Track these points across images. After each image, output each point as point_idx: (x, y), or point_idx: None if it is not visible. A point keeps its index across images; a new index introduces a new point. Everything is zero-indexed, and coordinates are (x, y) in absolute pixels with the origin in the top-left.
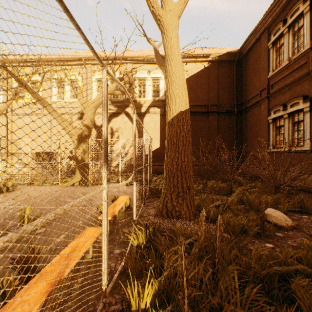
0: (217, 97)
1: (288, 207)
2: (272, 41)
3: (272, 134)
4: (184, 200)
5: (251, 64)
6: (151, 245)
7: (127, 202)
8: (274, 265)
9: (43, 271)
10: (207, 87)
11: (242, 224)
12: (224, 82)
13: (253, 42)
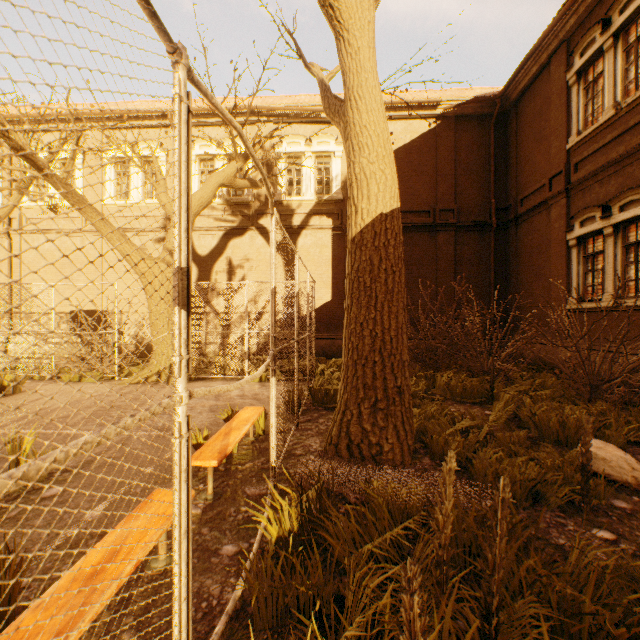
0: (455, 193)
1: (631, 436)
2: (576, 69)
3: (577, 271)
4: (388, 419)
5: (529, 120)
6: (313, 539)
7: (260, 422)
8: (635, 600)
9: (11, 629)
10: (433, 173)
11: (531, 481)
12: (469, 161)
13: (533, 74)
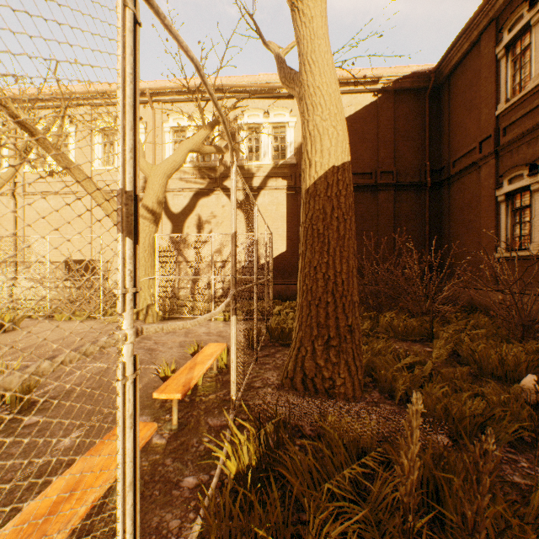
0: (394, 157)
1: None
2: (505, 43)
3: (506, 223)
4: (340, 355)
5: (460, 92)
6: (271, 475)
7: (223, 356)
8: None
9: None
10: (374, 140)
11: (481, 416)
12: (407, 129)
13: (464, 50)
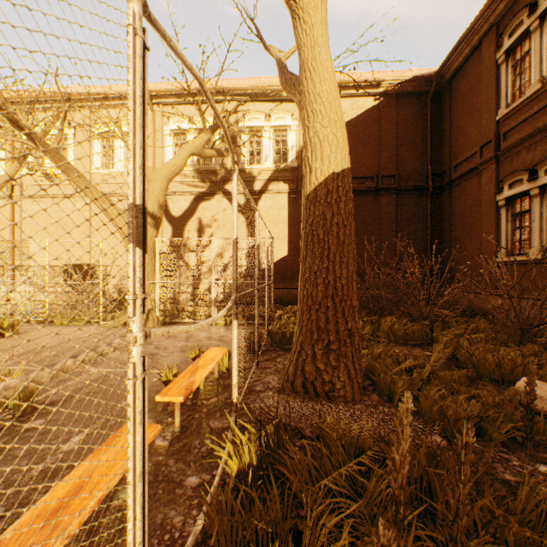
0: (395, 161)
1: None
2: (505, 49)
3: (506, 228)
4: (340, 359)
5: (462, 96)
6: (271, 473)
7: (224, 361)
8: None
9: None
10: (376, 144)
11: (475, 417)
12: (408, 133)
13: (465, 55)
